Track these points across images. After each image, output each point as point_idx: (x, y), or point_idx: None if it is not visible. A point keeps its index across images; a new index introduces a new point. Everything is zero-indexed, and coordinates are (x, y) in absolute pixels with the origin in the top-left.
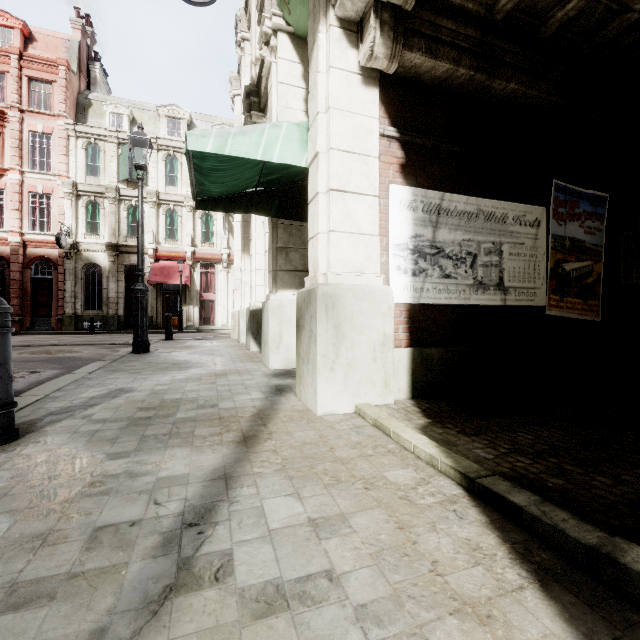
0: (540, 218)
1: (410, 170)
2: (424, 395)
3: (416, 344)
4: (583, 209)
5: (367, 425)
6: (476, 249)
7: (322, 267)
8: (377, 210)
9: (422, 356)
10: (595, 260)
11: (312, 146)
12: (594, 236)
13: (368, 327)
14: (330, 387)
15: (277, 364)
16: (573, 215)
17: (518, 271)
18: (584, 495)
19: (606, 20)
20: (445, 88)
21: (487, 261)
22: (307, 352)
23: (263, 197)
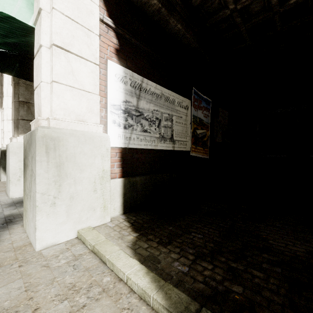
0: (188, 105)
1: (122, 55)
2: (132, 209)
3: (126, 175)
4: (203, 105)
5: (86, 252)
6: (160, 116)
7: (45, 112)
8: (98, 75)
9: (130, 183)
10: (207, 130)
11: (36, 4)
12: (207, 118)
13: (89, 165)
14: (51, 221)
15: (18, 193)
16: (200, 107)
17: (179, 131)
18: (263, 304)
19: (218, 10)
20: (144, 11)
21: (166, 124)
22: (29, 189)
23: (3, 57)
